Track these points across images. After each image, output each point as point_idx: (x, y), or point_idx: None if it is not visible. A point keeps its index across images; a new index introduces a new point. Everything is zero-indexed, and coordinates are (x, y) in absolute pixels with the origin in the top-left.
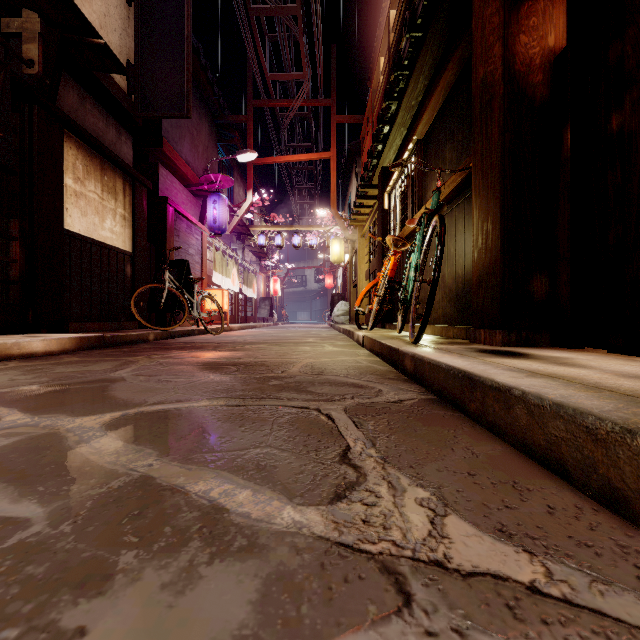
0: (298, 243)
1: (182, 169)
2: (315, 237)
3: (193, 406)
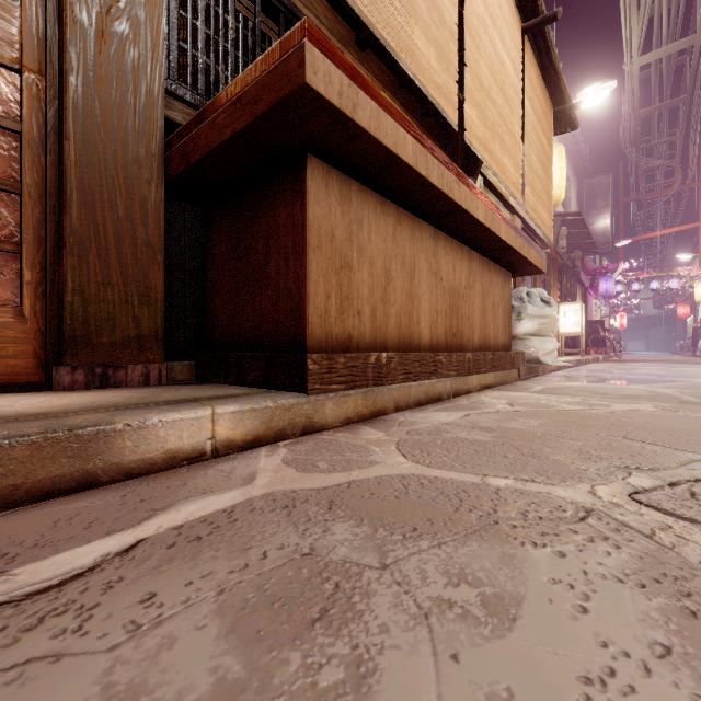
0: (656, 287)
1: (586, 266)
2: (675, 280)
3: (698, 364)
